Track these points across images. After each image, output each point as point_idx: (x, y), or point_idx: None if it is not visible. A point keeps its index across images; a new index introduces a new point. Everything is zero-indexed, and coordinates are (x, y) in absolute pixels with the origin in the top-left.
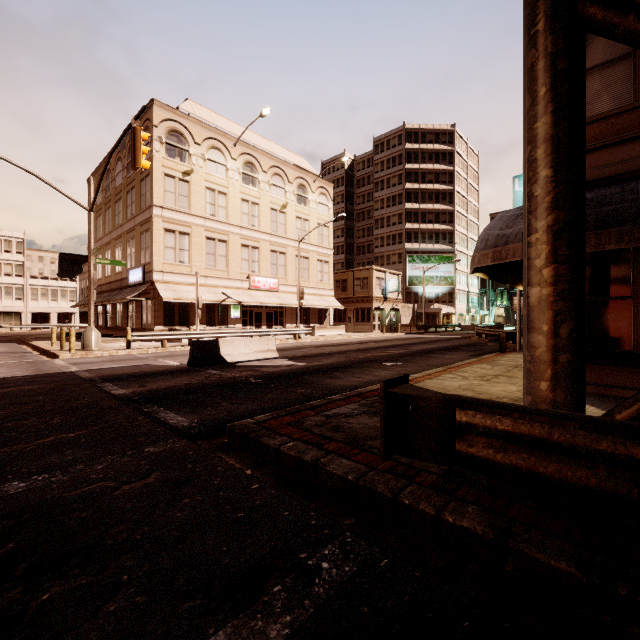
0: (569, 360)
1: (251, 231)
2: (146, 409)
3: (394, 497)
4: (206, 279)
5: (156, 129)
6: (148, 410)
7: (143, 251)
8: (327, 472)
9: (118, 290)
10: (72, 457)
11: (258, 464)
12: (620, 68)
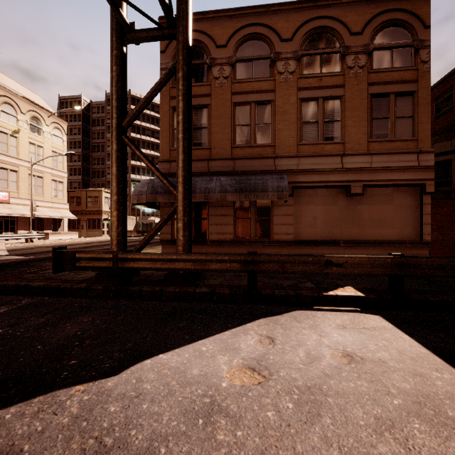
0: (120, 239)
1: None
2: None
3: (58, 286)
4: None
5: None
6: None
7: None
8: (31, 287)
9: None
10: None
11: None
12: None
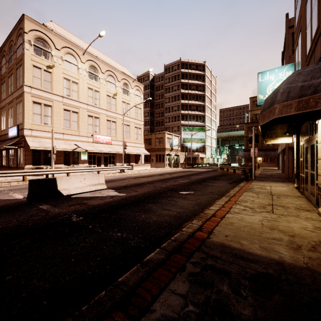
0: None
1: (94, 107)
2: None
3: None
4: (63, 135)
5: (26, 35)
6: None
7: (18, 115)
8: None
9: (2, 141)
10: None
11: None
12: None
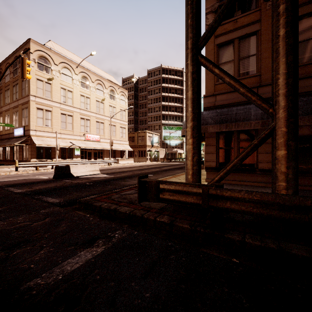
0: (196, 168)
1: (86, 111)
2: (36, 197)
3: (142, 216)
4: (61, 135)
5: (32, 54)
6: (37, 197)
7: (23, 119)
8: (119, 212)
9: (7, 139)
10: (5, 216)
11: (92, 213)
12: (229, 65)
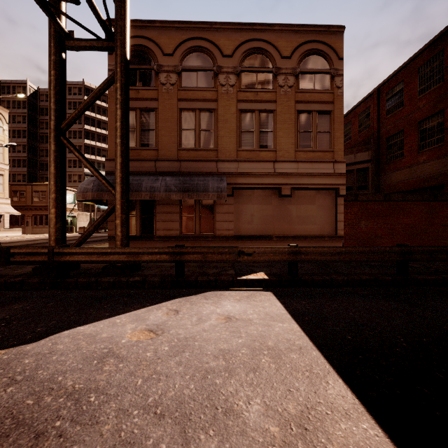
0: (58, 235)
1: None
2: None
3: None
4: None
5: None
6: None
7: None
8: None
9: None
10: None
11: None
12: (132, 133)
